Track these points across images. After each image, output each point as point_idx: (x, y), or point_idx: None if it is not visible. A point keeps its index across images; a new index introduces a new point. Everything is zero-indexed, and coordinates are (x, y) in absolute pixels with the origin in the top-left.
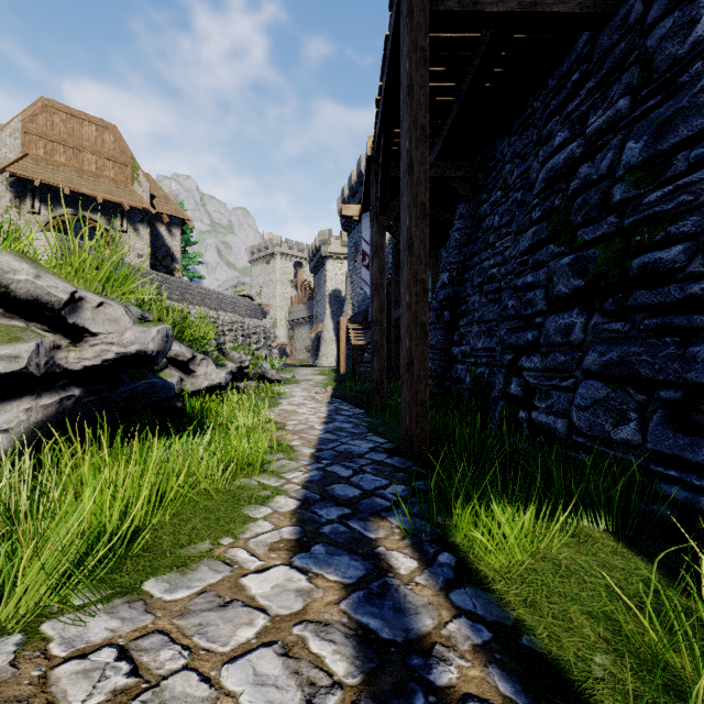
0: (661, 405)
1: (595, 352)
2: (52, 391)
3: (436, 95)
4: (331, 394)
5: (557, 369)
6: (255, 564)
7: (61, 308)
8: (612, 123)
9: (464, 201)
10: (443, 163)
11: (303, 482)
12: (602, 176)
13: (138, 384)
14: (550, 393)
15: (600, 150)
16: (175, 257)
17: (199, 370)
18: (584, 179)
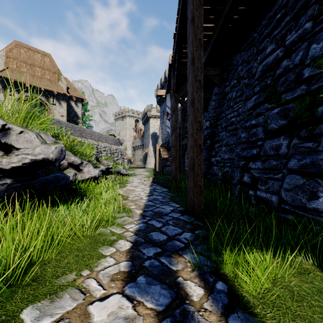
0: None
1: (295, 159)
2: None
3: (204, 31)
4: (151, 181)
5: (271, 168)
6: (100, 293)
7: None
8: (301, 37)
9: (217, 86)
10: (207, 67)
11: (135, 230)
12: (296, 65)
13: (48, 176)
14: (267, 181)
15: (293, 52)
16: (79, 117)
17: (85, 169)
18: (285, 68)
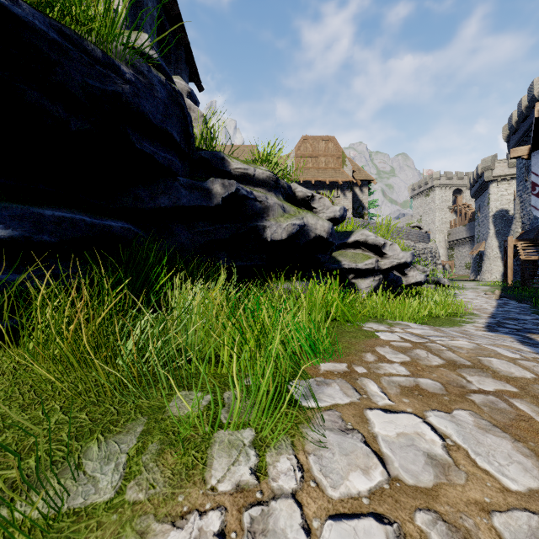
0: None
1: None
2: (377, 275)
3: None
4: (499, 295)
5: None
6: (471, 330)
7: (381, 247)
8: None
9: None
10: None
11: (485, 322)
12: None
13: (394, 276)
14: None
15: None
16: (364, 206)
17: (409, 273)
18: None
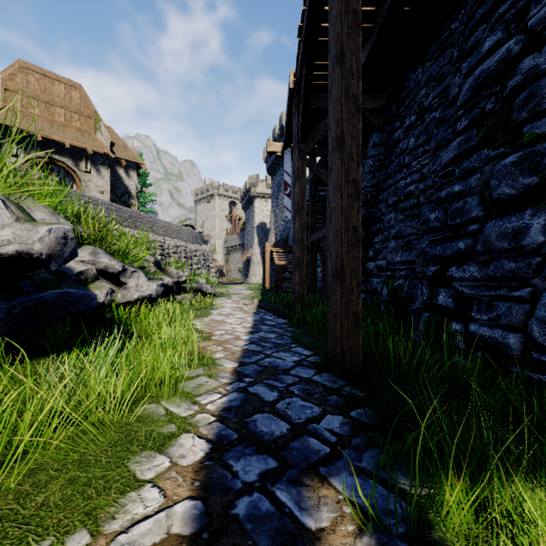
0: None
1: None
2: None
3: None
4: (257, 305)
5: (504, 277)
6: None
7: None
8: None
9: (378, 131)
10: None
11: (219, 410)
12: None
13: (43, 294)
14: (494, 304)
15: None
16: (131, 194)
17: (130, 282)
18: (528, 73)
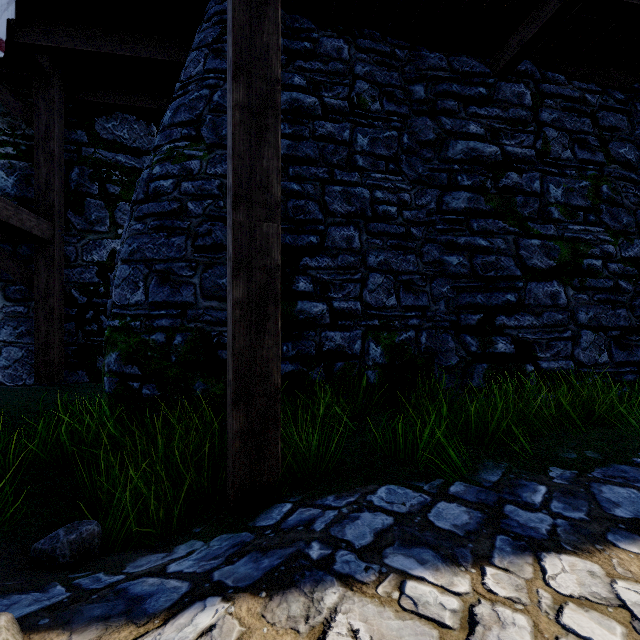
0: (609, 339)
1: (583, 312)
2: None
3: None
4: None
5: (556, 324)
6: None
7: None
8: (527, 160)
9: None
10: None
11: None
12: (535, 193)
13: None
14: (552, 344)
15: (515, 169)
16: None
17: None
18: (516, 184)
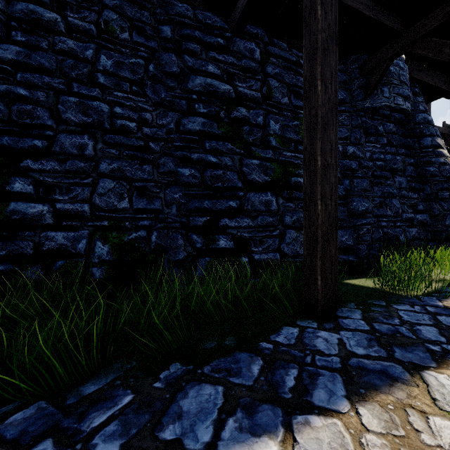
0: None
1: (289, 216)
2: None
3: None
4: None
5: (268, 225)
6: None
7: None
8: (255, 100)
9: None
10: None
11: None
12: (259, 125)
13: None
14: (264, 240)
15: (246, 106)
16: None
17: None
18: (244, 117)
